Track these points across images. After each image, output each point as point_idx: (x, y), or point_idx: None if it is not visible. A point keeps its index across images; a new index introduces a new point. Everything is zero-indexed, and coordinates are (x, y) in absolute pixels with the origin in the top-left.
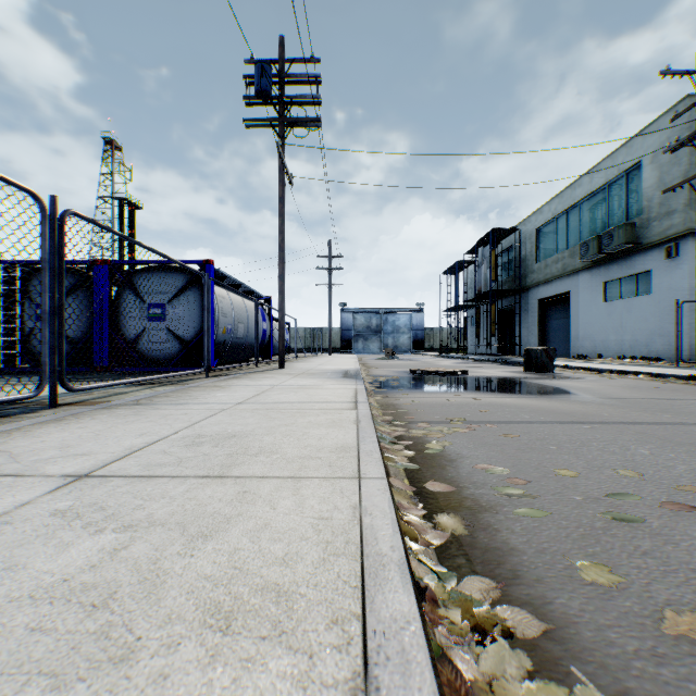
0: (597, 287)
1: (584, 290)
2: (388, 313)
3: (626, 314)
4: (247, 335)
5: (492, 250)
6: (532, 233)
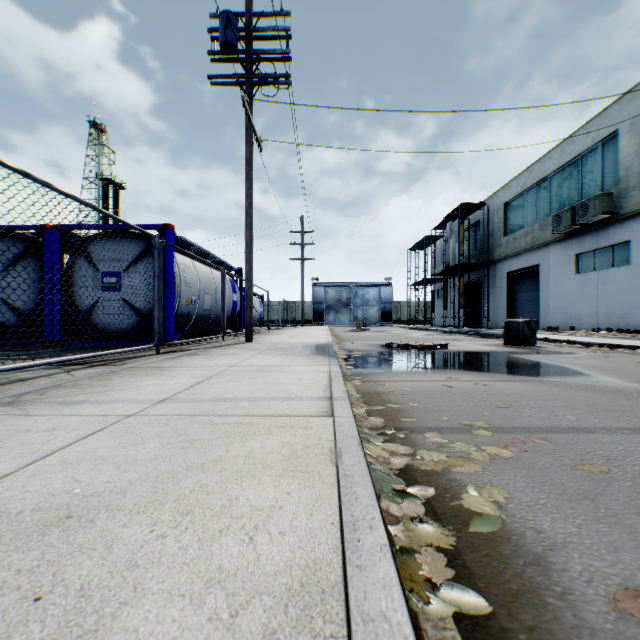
0: (569, 259)
1: (555, 263)
2: (358, 287)
3: (601, 286)
4: (215, 307)
5: (460, 224)
6: (500, 207)
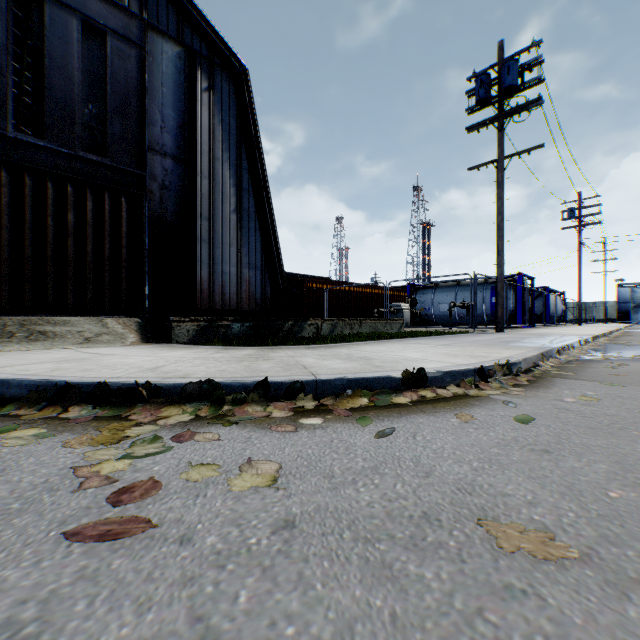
0: None
1: None
2: None
3: None
4: (556, 312)
5: None
6: None
